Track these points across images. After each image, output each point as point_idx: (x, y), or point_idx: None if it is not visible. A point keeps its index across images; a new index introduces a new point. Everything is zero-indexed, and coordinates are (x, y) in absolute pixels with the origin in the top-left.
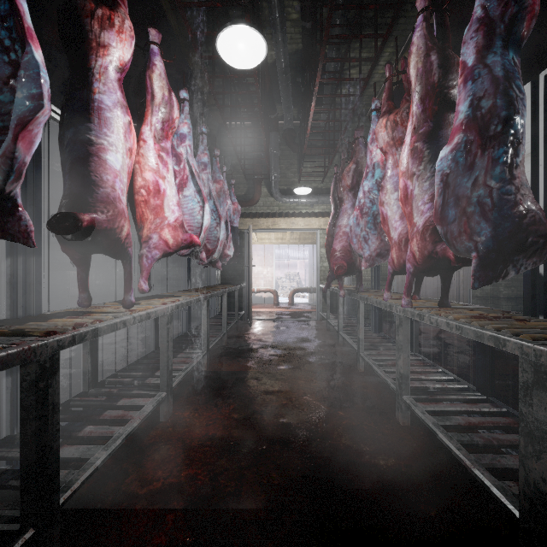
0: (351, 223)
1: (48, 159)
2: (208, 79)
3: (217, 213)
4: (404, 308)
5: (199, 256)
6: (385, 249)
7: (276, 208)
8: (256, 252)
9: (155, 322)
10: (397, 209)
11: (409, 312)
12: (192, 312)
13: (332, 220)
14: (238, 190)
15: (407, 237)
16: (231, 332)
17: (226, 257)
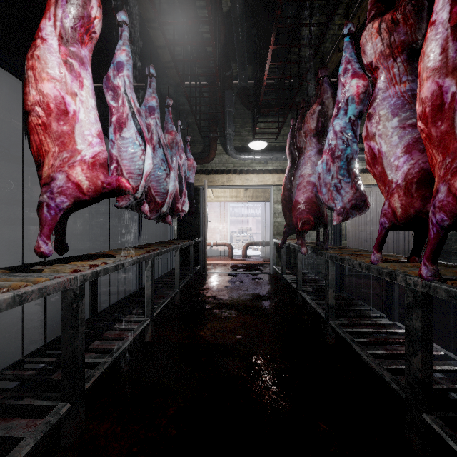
0: (319, 169)
1: (5, 115)
2: (151, 0)
3: (167, 162)
4: (427, 281)
5: (141, 208)
6: (360, 199)
7: (231, 165)
8: (213, 209)
9: (90, 285)
10: (397, 141)
11: (443, 290)
12: None
13: (289, 174)
14: (194, 147)
15: (418, 176)
16: (185, 287)
17: (178, 211)
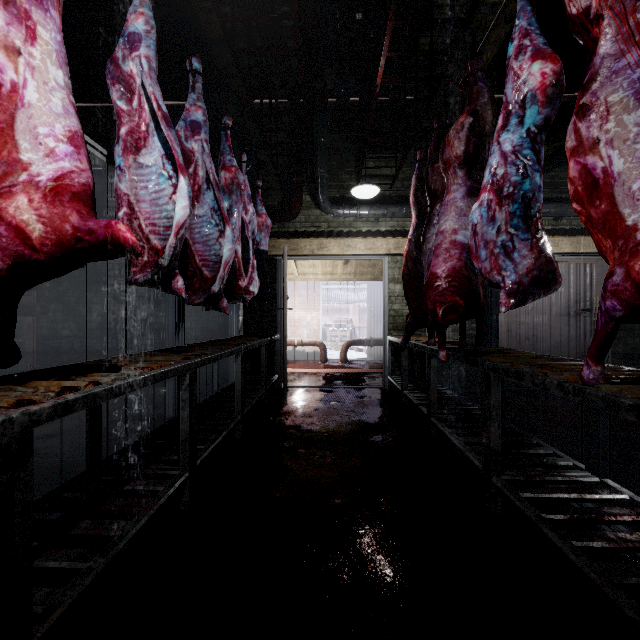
0: (475, 219)
1: None
2: None
3: (221, 213)
4: None
5: (172, 286)
6: (546, 270)
7: (324, 224)
8: (297, 291)
9: (88, 415)
10: None
11: None
12: (201, 377)
13: (414, 235)
14: (269, 198)
15: None
16: (254, 410)
17: (241, 293)
